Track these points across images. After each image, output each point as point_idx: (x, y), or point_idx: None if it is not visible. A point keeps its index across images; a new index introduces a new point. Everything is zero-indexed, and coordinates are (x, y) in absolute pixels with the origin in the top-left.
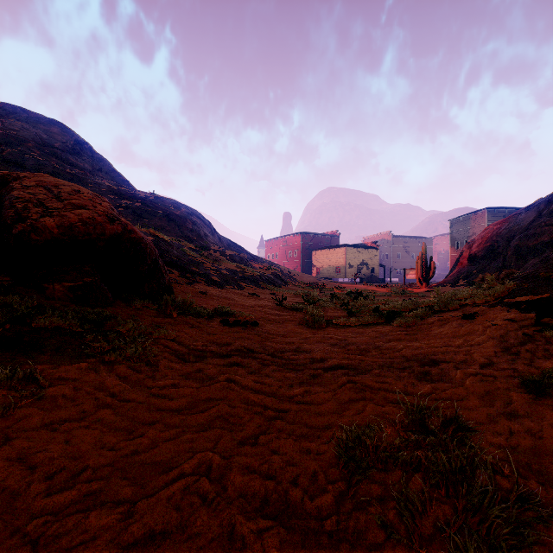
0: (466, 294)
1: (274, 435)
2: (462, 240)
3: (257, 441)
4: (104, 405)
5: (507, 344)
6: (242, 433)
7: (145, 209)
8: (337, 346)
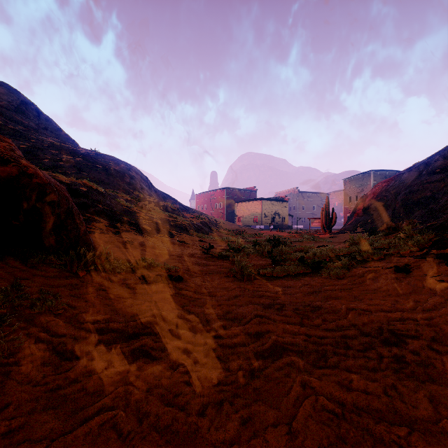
0: (383, 243)
1: None
2: (353, 195)
3: None
4: None
5: None
6: None
7: (85, 164)
8: (271, 308)
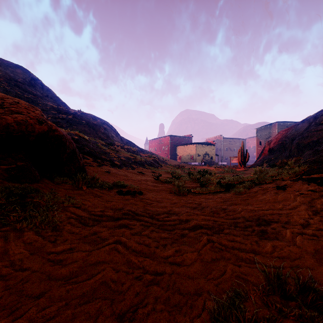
0: (274, 172)
1: (150, 308)
2: (263, 140)
3: (134, 316)
4: None
5: (316, 208)
6: (121, 304)
7: (74, 120)
8: (196, 209)
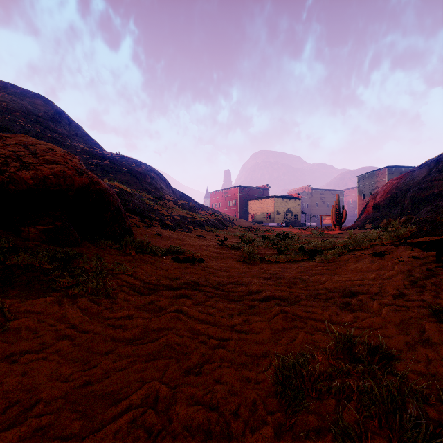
0: (374, 235)
1: (217, 364)
2: (367, 192)
3: (201, 370)
4: (64, 336)
5: (414, 278)
6: (188, 362)
7: (112, 166)
8: (270, 279)
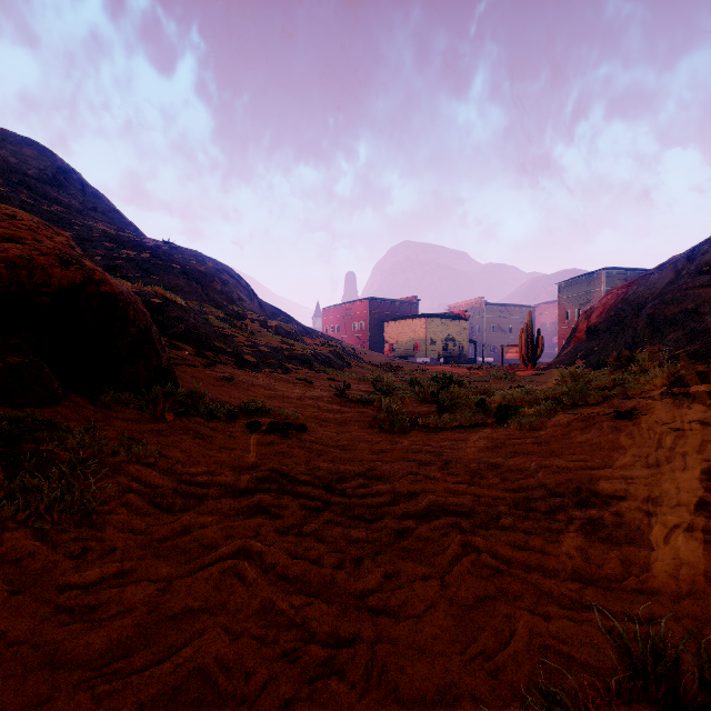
0: (606, 380)
1: None
2: (573, 309)
3: None
4: None
5: None
6: None
7: (155, 262)
8: (431, 465)
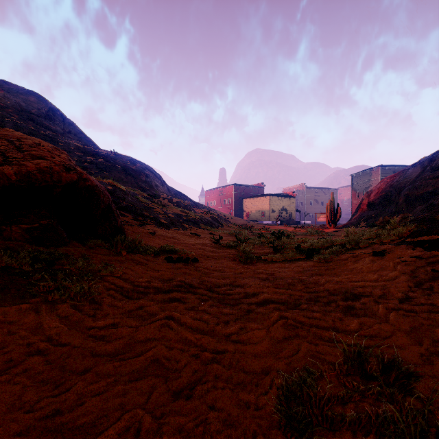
0: (372, 234)
1: (210, 385)
2: (361, 191)
3: (192, 393)
4: (36, 351)
5: (419, 279)
6: (177, 381)
7: (106, 164)
8: (267, 280)
